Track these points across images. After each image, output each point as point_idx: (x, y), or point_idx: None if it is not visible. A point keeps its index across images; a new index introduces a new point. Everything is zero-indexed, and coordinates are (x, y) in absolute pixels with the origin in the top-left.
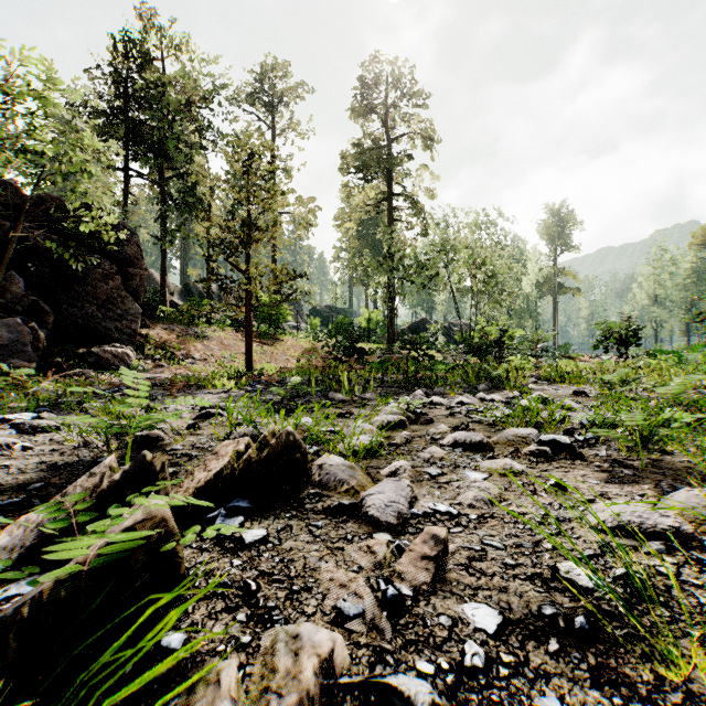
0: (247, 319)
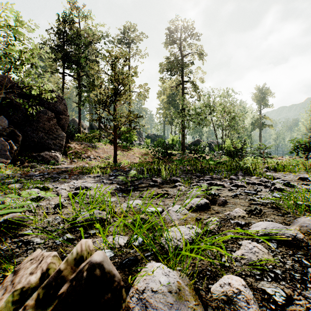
0: (114, 138)
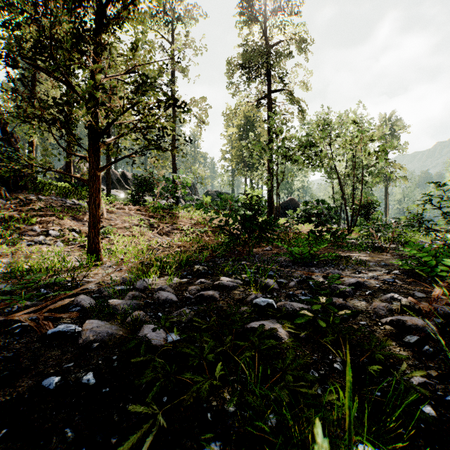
0: (89, 174)
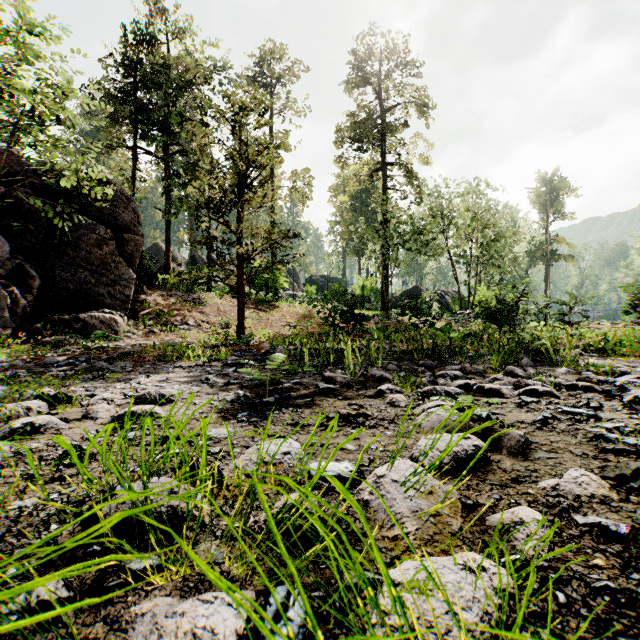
0: (239, 283)
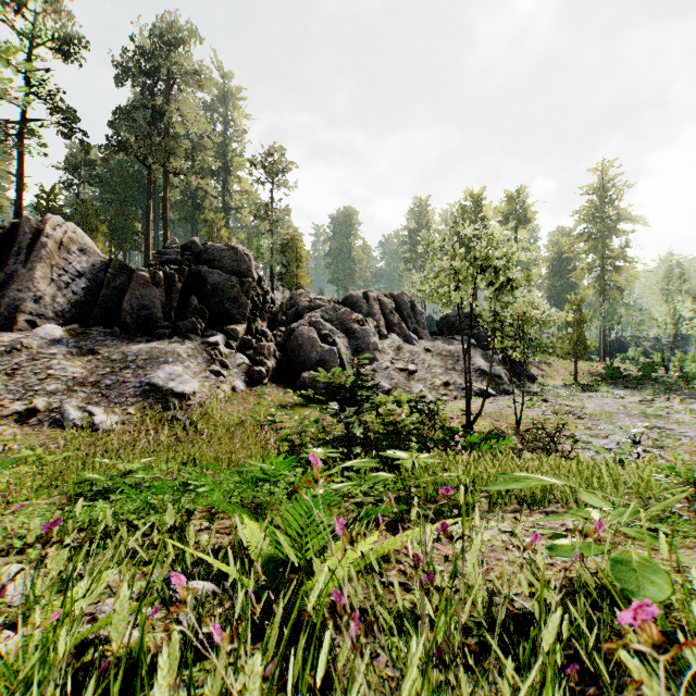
0: (575, 363)
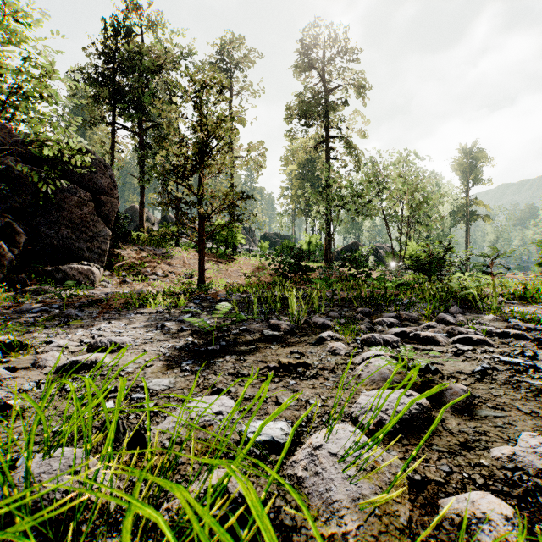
0: (200, 238)
